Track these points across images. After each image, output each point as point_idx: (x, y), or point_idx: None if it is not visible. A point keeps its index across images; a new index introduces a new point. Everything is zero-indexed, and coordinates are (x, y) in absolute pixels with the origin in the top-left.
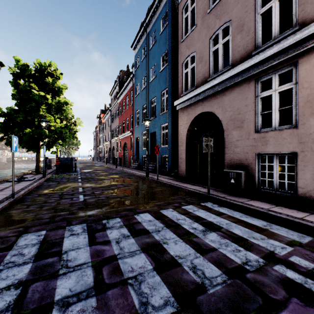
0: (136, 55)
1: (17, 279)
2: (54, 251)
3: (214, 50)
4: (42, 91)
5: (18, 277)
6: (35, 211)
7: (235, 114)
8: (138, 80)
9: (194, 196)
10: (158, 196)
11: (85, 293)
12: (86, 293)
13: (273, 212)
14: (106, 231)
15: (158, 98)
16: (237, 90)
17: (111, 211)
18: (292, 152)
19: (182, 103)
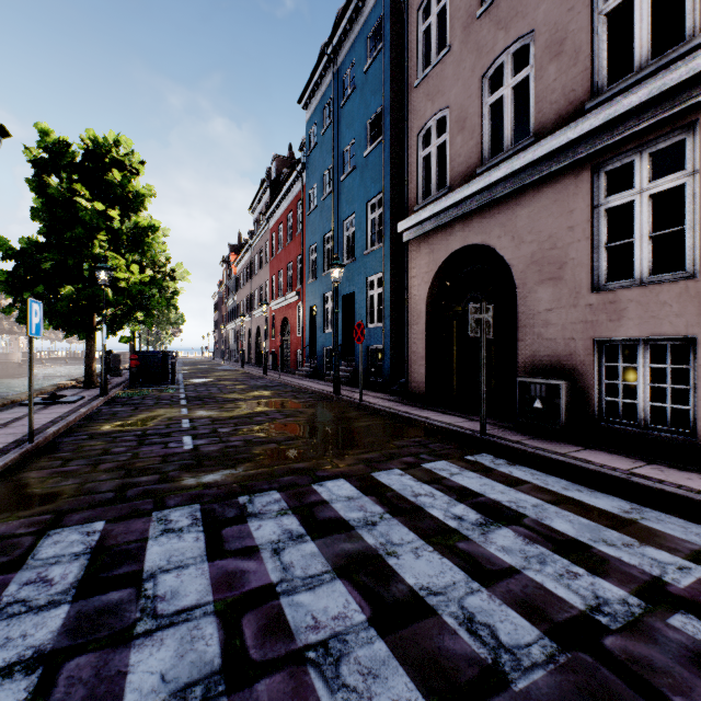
0: (309, 121)
1: (32, 648)
2: (124, 574)
3: (493, 102)
4: (100, 200)
5: (34, 643)
6: (80, 474)
7: (543, 249)
8: (313, 177)
9: (448, 439)
10: (365, 440)
11: (201, 686)
12: (203, 686)
13: (643, 478)
14: (248, 523)
15: (360, 217)
16: (549, 193)
17: (257, 474)
18: (684, 336)
19: (416, 227)
